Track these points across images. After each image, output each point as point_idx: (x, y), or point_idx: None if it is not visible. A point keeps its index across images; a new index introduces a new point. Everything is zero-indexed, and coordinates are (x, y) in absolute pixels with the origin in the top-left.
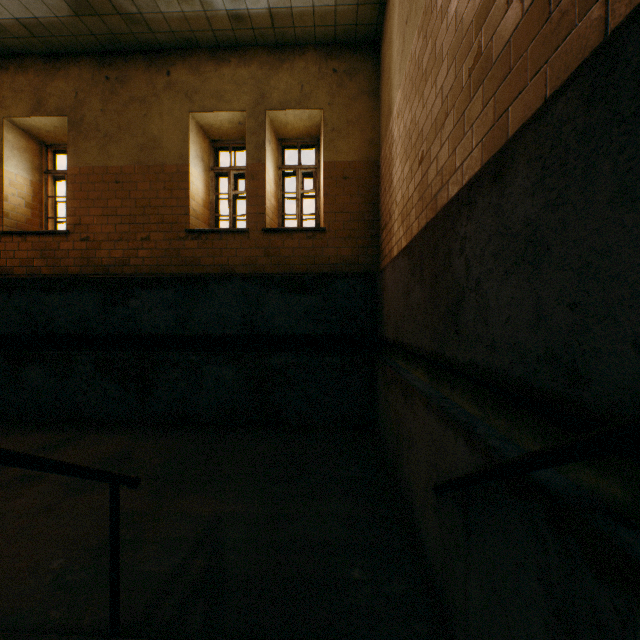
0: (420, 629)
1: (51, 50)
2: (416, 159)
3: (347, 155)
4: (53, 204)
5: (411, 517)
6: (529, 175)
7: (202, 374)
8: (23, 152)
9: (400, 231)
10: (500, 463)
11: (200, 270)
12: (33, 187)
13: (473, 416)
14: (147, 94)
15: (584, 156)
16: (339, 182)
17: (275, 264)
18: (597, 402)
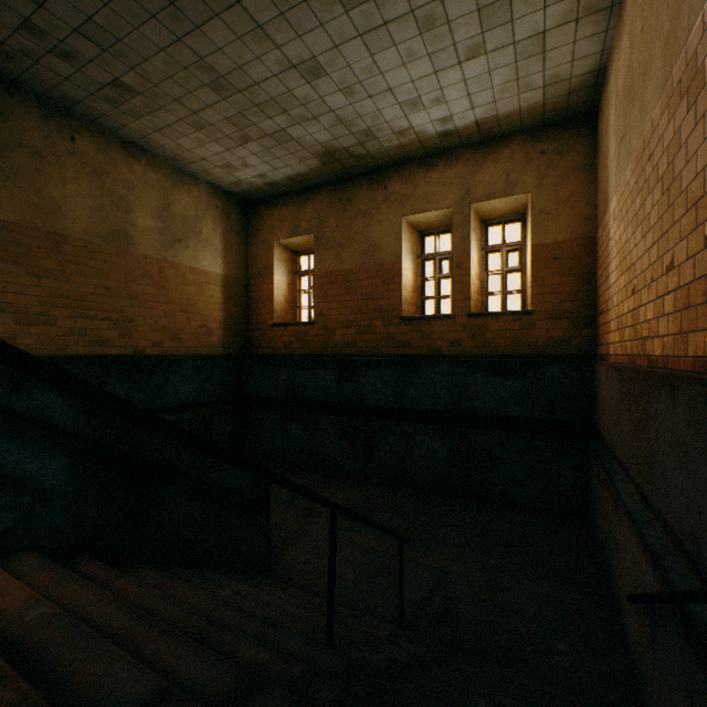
0: (615, 700)
1: (303, 187)
2: (629, 284)
3: (557, 235)
4: (298, 295)
5: (619, 617)
6: (684, 412)
7: (414, 443)
8: (283, 262)
9: (615, 335)
10: (654, 592)
11: (411, 351)
12: (288, 286)
13: (667, 549)
14: (369, 207)
15: (702, 432)
16: (547, 263)
17: (479, 346)
18: (706, 574)
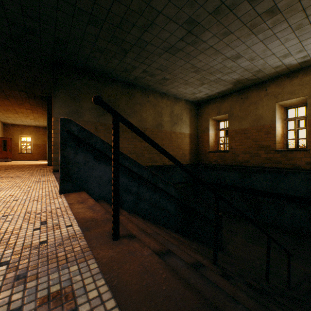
0: None
1: (222, 95)
2: None
3: None
4: (219, 138)
5: None
6: None
7: (283, 210)
8: (212, 126)
9: None
10: None
11: (281, 166)
12: (214, 135)
13: None
14: (256, 100)
15: None
16: None
17: None
18: None
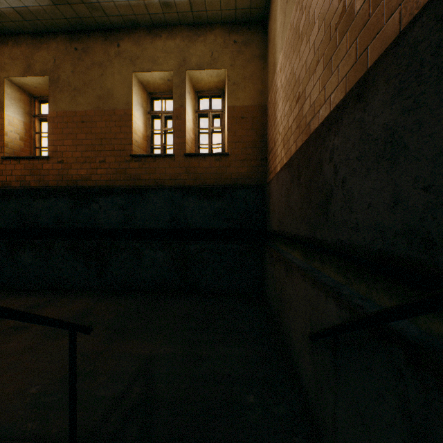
0: (299, 441)
1: (37, 30)
2: (294, 99)
3: (244, 101)
4: (39, 138)
5: (291, 358)
6: (388, 90)
7: (142, 256)
8: (18, 102)
9: (282, 153)
10: (366, 315)
11: (140, 183)
12: (25, 126)
13: (339, 282)
14: (103, 60)
15: (438, 65)
16: (238, 120)
17: (193, 179)
18: None
